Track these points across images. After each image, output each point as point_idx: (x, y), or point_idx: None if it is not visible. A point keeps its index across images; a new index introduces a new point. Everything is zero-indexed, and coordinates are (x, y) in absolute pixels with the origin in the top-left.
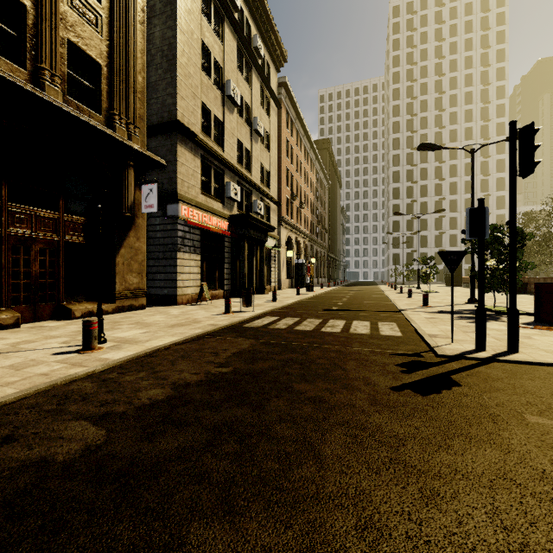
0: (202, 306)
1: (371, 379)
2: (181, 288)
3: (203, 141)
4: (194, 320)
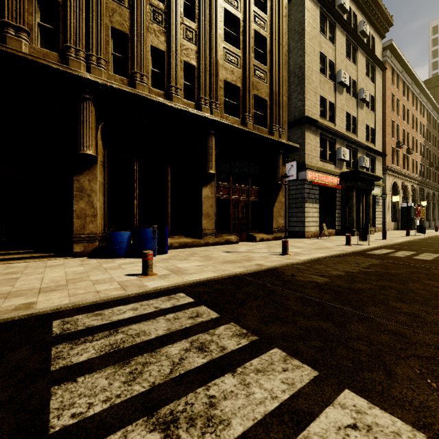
0: (323, 239)
1: None
2: (307, 227)
3: (321, 123)
4: (326, 247)
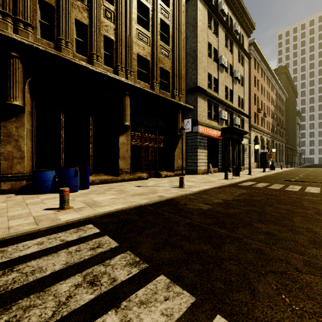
0: (210, 175)
1: (317, 208)
2: (199, 166)
3: (209, 92)
4: (211, 181)
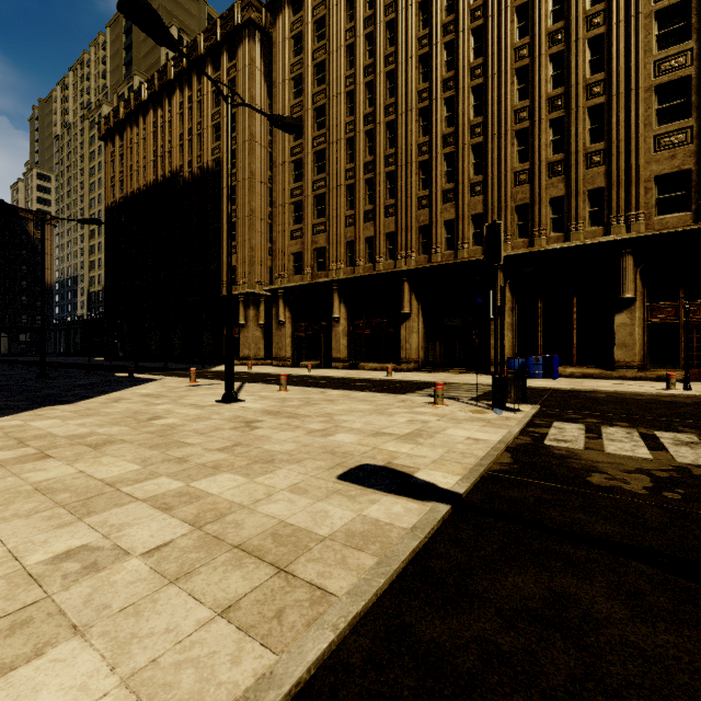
0: None
1: None
2: None
3: None
4: None
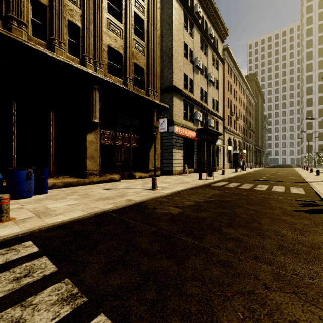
0: (185, 176)
1: (283, 207)
2: (175, 167)
3: (184, 93)
4: (186, 181)
